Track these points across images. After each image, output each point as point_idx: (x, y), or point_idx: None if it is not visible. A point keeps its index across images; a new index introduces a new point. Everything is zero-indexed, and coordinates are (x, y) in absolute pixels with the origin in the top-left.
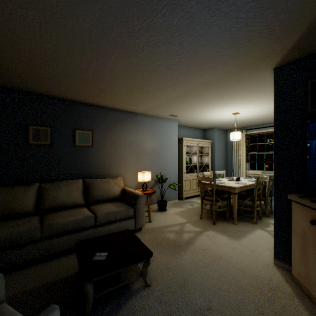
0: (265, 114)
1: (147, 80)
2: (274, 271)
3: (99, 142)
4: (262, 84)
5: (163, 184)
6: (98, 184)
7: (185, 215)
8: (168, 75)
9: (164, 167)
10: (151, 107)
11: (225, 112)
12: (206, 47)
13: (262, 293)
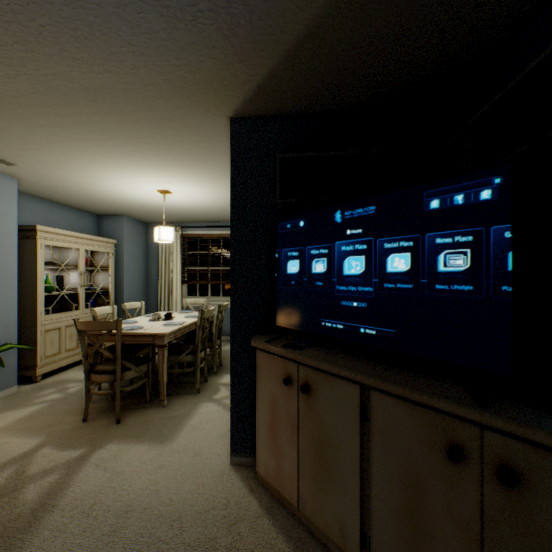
0: (213, 204)
1: None
2: (232, 480)
3: None
4: (212, 143)
5: None
6: None
7: (40, 423)
8: None
9: None
10: None
11: (146, 185)
12: None
13: (218, 548)
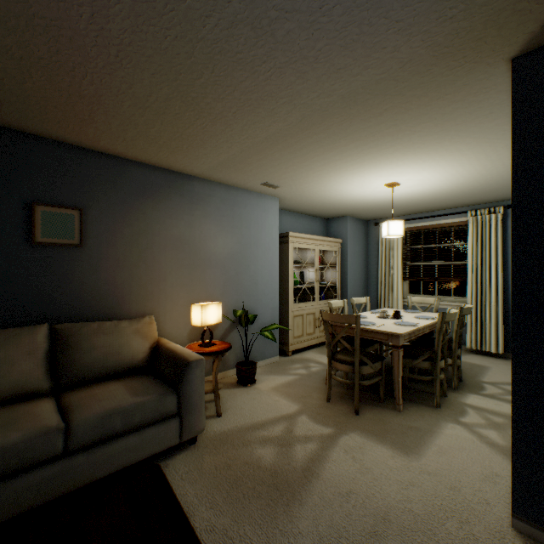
0: (447, 188)
1: (205, 76)
2: None
3: (99, 237)
4: (470, 107)
5: (249, 327)
6: (90, 336)
7: (296, 392)
8: (259, 62)
9: (251, 291)
10: (222, 162)
11: (374, 182)
12: None
13: None
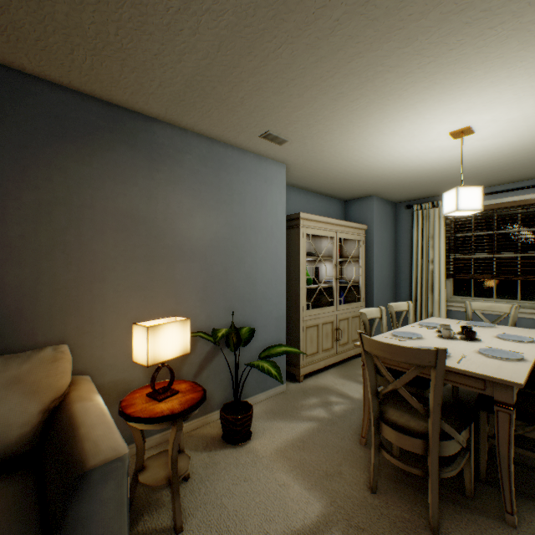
0: None
1: None
2: None
3: None
4: None
5: (244, 347)
6: None
7: (315, 462)
8: None
9: (247, 294)
10: (190, 82)
11: (435, 127)
12: None
13: None
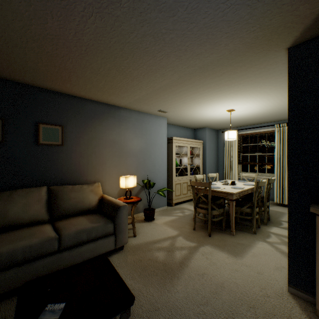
0: (261, 112)
1: (129, 58)
2: (291, 303)
3: (71, 140)
4: (269, 71)
5: (151, 190)
6: (68, 192)
7: (176, 225)
8: (157, 52)
9: (152, 169)
10: (136, 100)
11: (220, 109)
12: (211, 3)
13: None
